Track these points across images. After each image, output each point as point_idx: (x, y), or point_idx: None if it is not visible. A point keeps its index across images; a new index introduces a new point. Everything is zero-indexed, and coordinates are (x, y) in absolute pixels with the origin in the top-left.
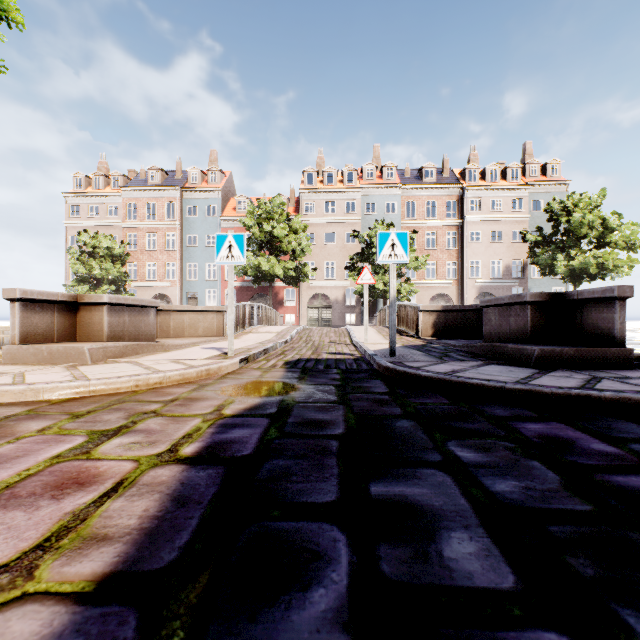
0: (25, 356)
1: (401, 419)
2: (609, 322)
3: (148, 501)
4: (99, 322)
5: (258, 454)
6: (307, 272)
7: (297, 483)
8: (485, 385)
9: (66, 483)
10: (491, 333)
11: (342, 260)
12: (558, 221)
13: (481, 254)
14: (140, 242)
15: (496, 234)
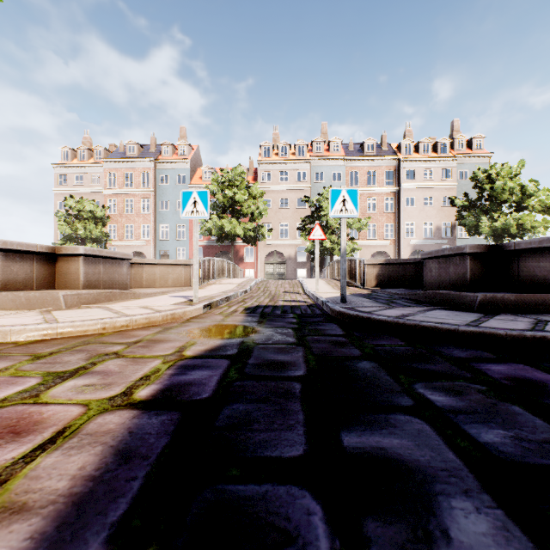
0: (4, 302)
1: (361, 360)
2: (546, 270)
3: (87, 455)
4: (75, 272)
5: (217, 398)
6: (264, 232)
7: (259, 432)
8: (438, 327)
9: (0, 432)
10: (431, 282)
11: (294, 222)
12: (482, 188)
13: (415, 217)
14: (119, 206)
15: (428, 199)
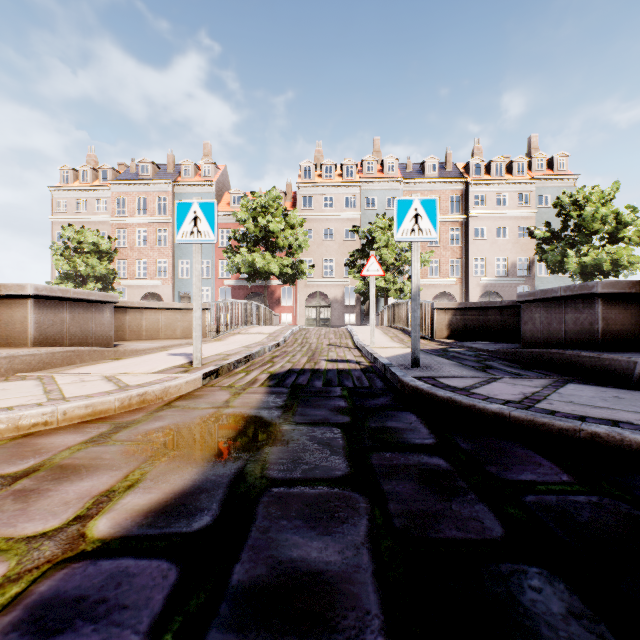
0: None
1: (522, 566)
2: None
3: None
4: (22, 321)
5: None
6: (304, 269)
7: None
8: (628, 438)
9: None
10: (534, 335)
11: (341, 257)
12: (568, 216)
13: (486, 251)
14: (130, 238)
15: (501, 230)
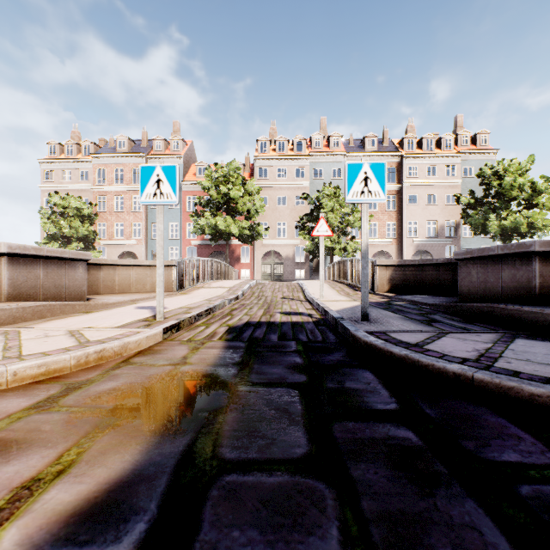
0: None
1: None
2: None
3: None
4: None
5: None
6: (261, 231)
7: None
8: None
9: None
10: (471, 290)
11: (292, 221)
12: (489, 185)
13: (418, 215)
14: (109, 204)
15: (431, 197)
